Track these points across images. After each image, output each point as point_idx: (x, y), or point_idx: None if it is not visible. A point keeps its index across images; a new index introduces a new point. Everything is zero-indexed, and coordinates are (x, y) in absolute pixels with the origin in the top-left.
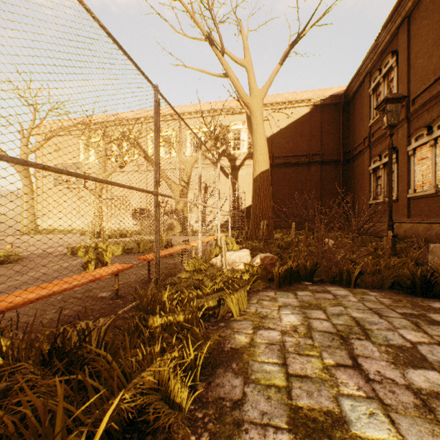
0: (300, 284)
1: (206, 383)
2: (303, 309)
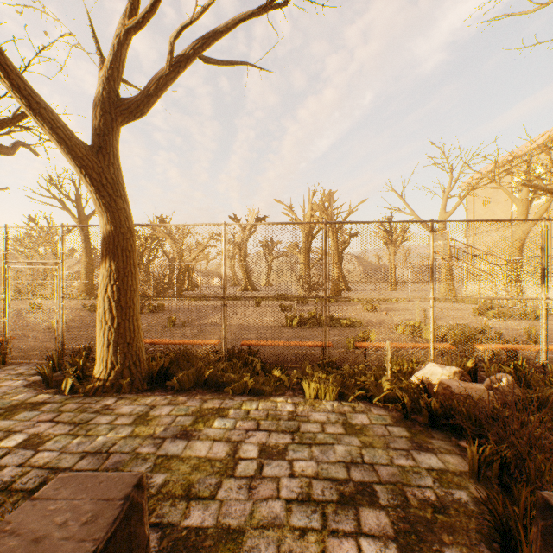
0: (448, 435)
1: (245, 395)
2: (342, 423)
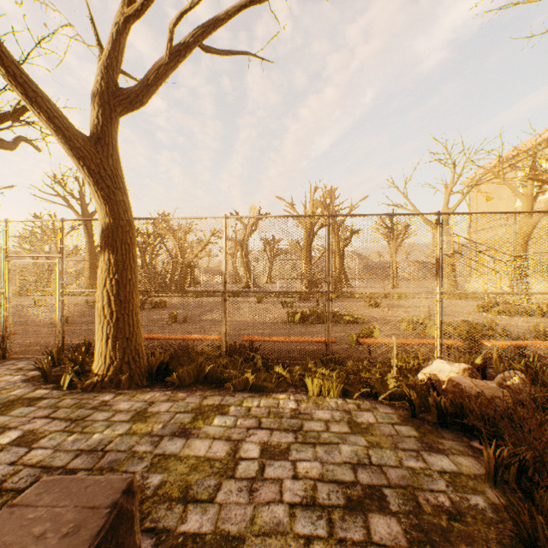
0: (459, 435)
1: (246, 391)
2: (347, 422)
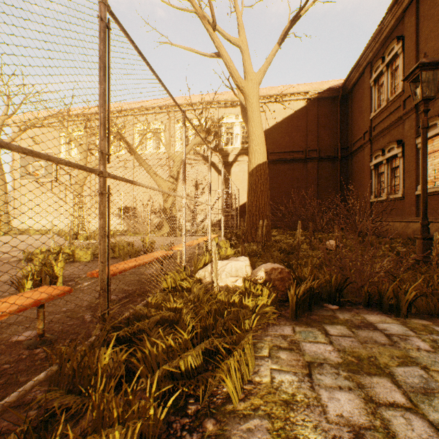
0: (322, 309)
1: None
2: (353, 372)
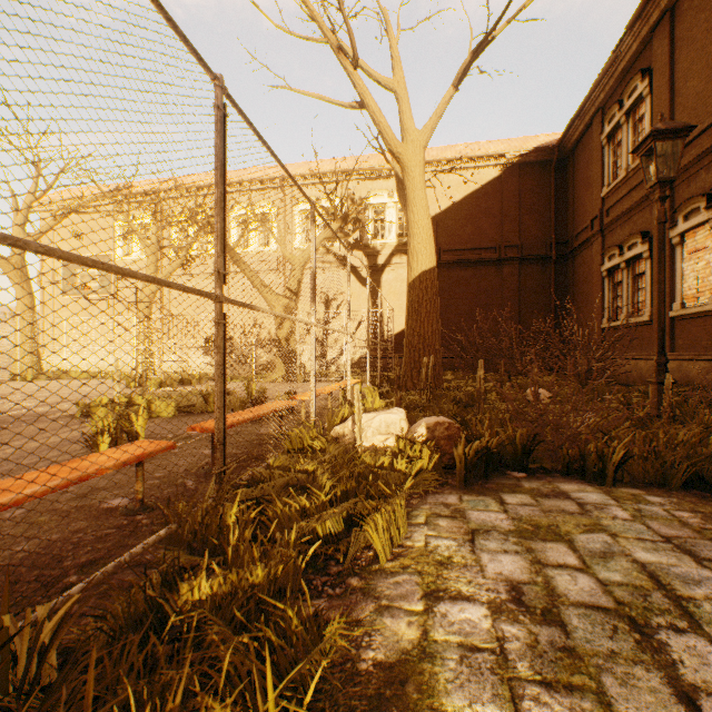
0: (504, 476)
1: None
2: (525, 538)
